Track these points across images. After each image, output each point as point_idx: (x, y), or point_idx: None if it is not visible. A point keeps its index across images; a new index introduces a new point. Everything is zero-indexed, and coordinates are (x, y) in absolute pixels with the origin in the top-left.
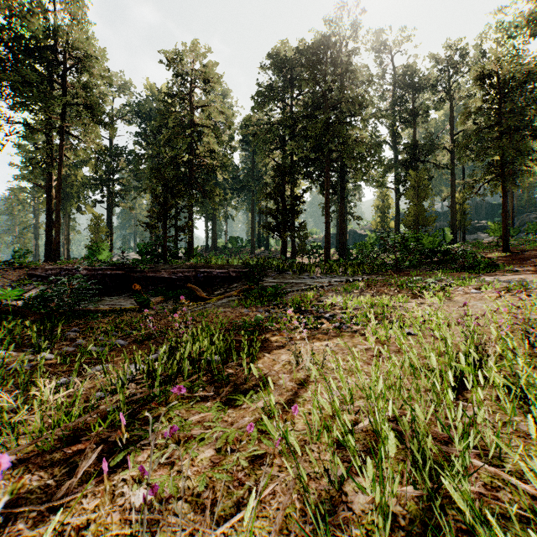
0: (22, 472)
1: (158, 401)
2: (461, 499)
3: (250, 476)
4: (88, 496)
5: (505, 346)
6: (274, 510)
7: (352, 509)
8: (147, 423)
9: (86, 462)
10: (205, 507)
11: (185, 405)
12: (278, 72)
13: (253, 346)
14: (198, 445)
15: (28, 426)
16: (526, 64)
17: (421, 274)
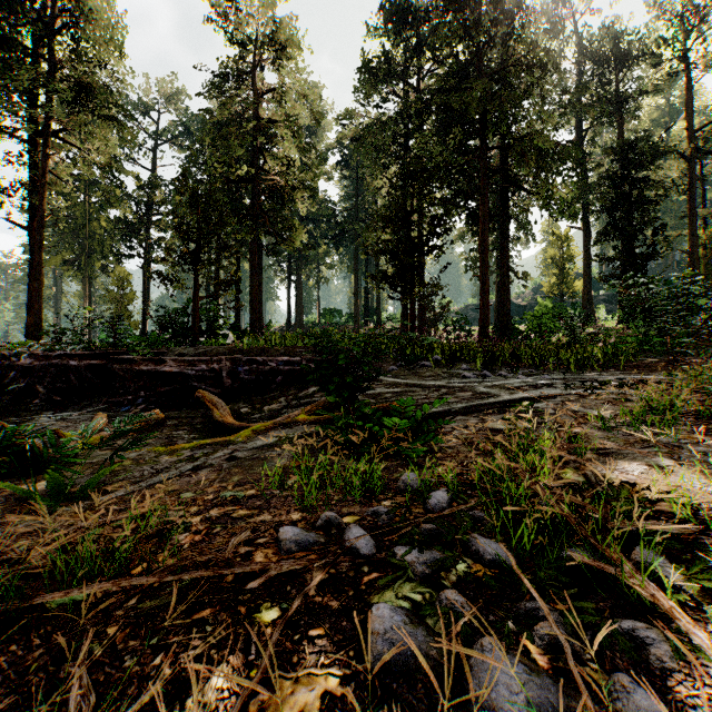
0: None
1: None
2: None
3: None
4: None
5: None
6: None
7: None
8: None
9: None
10: None
11: None
12: (397, 35)
13: None
14: None
15: None
16: None
17: None
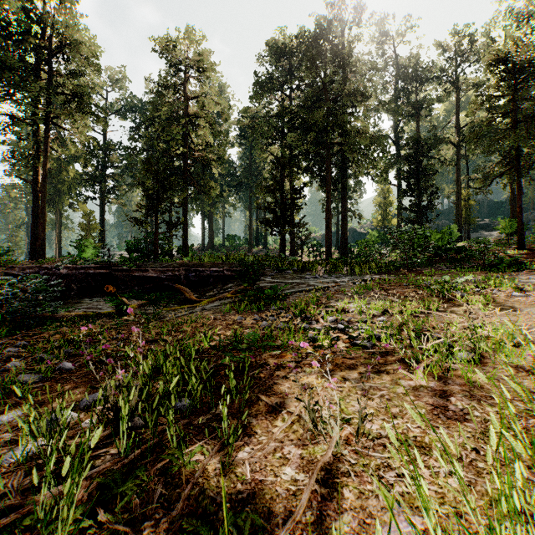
0: None
1: None
2: None
3: None
4: None
5: None
6: None
7: None
8: None
9: None
10: None
11: None
12: (277, 62)
13: (244, 378)
14: None
15: None
16: None
17: (436, 273)
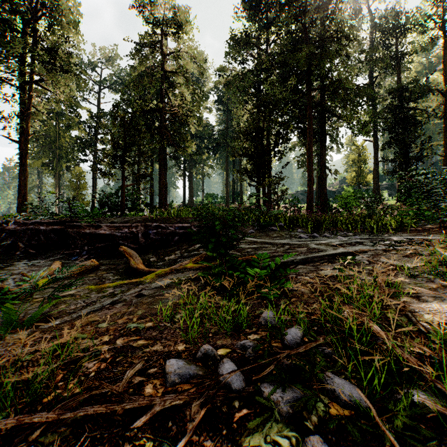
0: None
1: None
2: None
3: None
4: None
5: None
6: None
7: None
8: None
9: None
10: None
11: None
12: (253, 17)
13: None
14: None
15: None
16: None
17: None
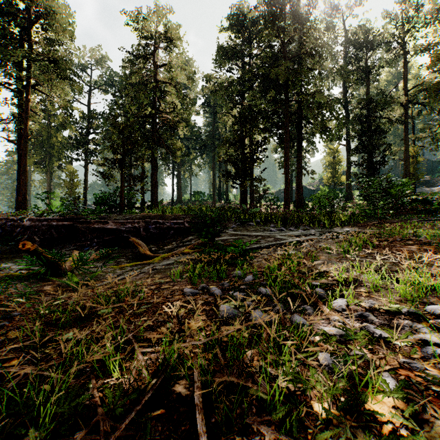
0: None
1: None
2: None
3: None
4: None
5: None
6: None
7: None
8: None
9: None
10: None
11: None
12: (238, 32)
13: None
14: None
15: None
16: None
17: (418, 226)
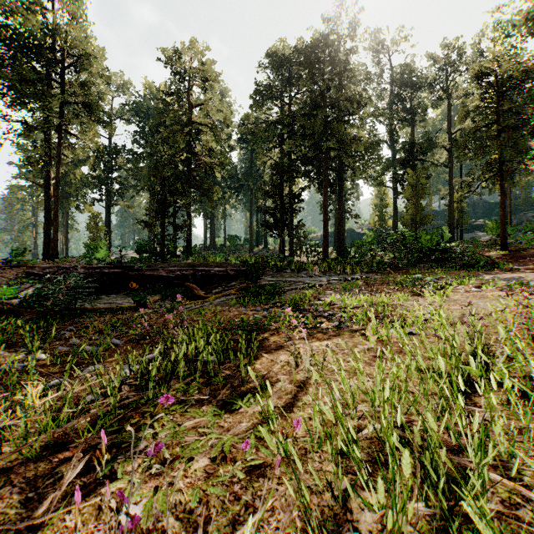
0: (3, 484)
1: (151, 405)
2: (488, 530)
3: (247, 489)
4: (72, 511)
5: (514, 348)
6: (273, 529)
7: (359, 529)
8: (139, 428)
9: (71, 473)
10: (198, 525)
11: (179, 409)
12: (277, 71)
13: (251, 346)
14: (192, 454)
15: (14, 432)
16: (524, 62)
17: (420, 273)
